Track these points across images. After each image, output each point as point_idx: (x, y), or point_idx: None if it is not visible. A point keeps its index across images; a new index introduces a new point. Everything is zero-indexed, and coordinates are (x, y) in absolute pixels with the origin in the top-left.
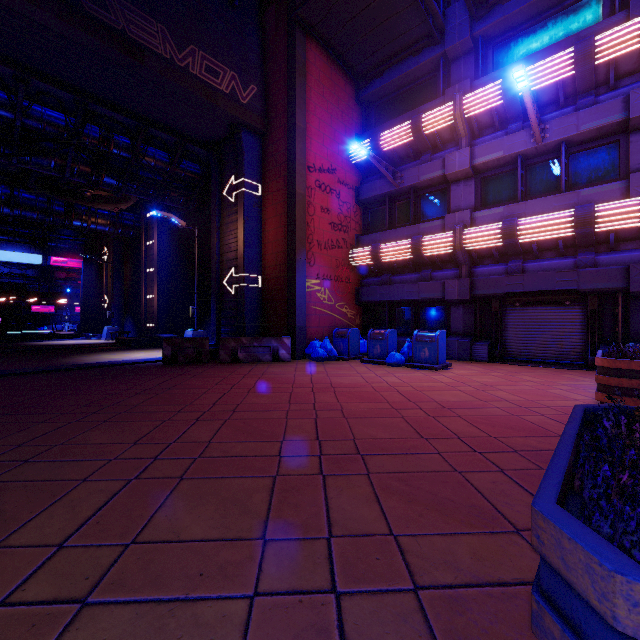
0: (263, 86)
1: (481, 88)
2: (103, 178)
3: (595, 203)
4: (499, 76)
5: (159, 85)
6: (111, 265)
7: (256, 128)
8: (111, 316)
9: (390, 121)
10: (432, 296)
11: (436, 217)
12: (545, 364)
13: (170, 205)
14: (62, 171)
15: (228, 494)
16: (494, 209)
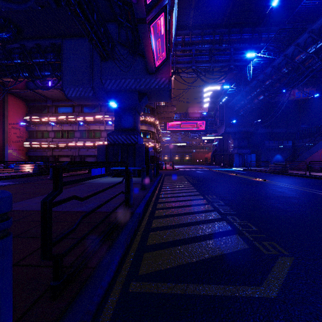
0: None
1: (53, 116)
2: None
3: (70, 141)
4: (57, 115)
5: None
6: None
7: None
8: None
9: (35, 114)
10: (45, 155)
11: (47, 138)
12: None
13: None
14: None
15: None
16: (56, 139)
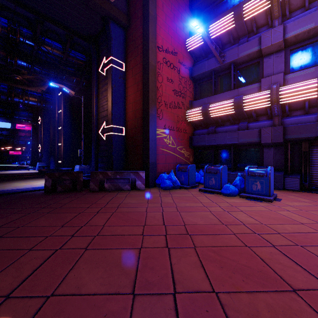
0: None
1: None
2: (16, 60)
3: None
4: None
5: None
6: (41, 126)
7: (120, 21)
8: (41, 156)
9: (215, 18)
10: (249, 140)
11: (251, 83)
12: None
13: (72, 87)
14: None
15: None
16: (305, 70)
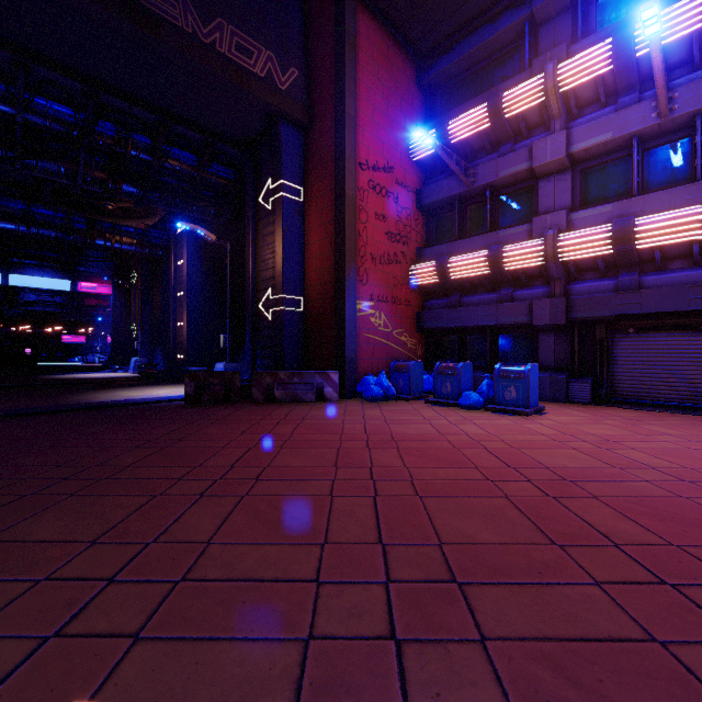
0: (306, 70)
1: (582, 52)
2: (121, 185)
3: None
4: (606, 36)
5: (180, 67)
6: (139, 289)
7: (297, 120)
8: (139, 346)
9: (460, 106)
10: (515, 321)
11: (519, 222)
12: (671, 408)
13: (201, 219)
14: (74, 178)
15: (210, 696)
16: (599, 208)
